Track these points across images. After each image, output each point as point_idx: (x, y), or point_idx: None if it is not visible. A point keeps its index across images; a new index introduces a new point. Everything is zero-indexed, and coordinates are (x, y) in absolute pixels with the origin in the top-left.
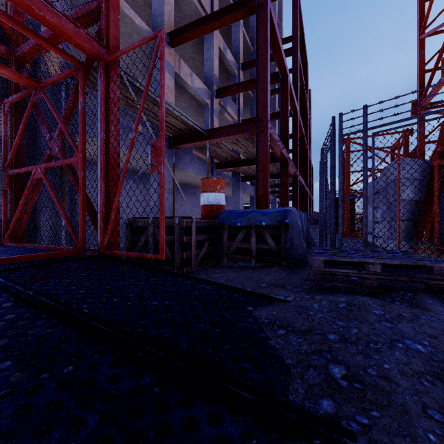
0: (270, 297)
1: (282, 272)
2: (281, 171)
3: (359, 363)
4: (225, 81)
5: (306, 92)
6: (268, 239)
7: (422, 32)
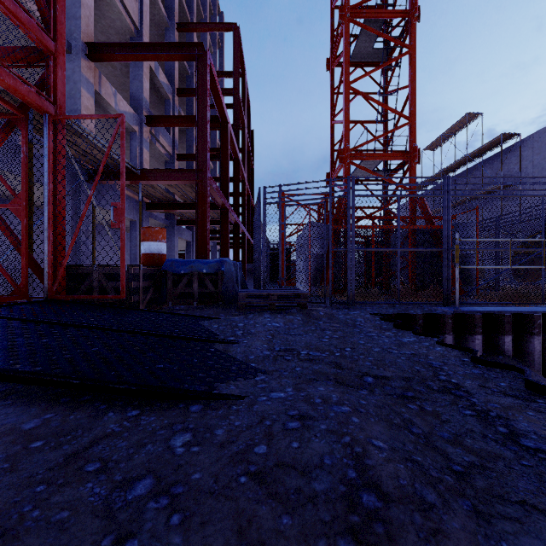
0: (210, 317)
1: (219, 308)
2: (221, 218)
3: (249, 330)
4: (155, 102)
5: (248, 134)
6: (208, 284)
7: (333, 119)
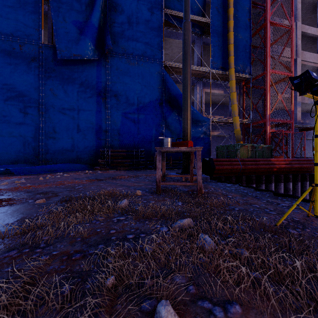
0: None
1: None
2: None
3: None
4: None
5: None
6: None
7: None
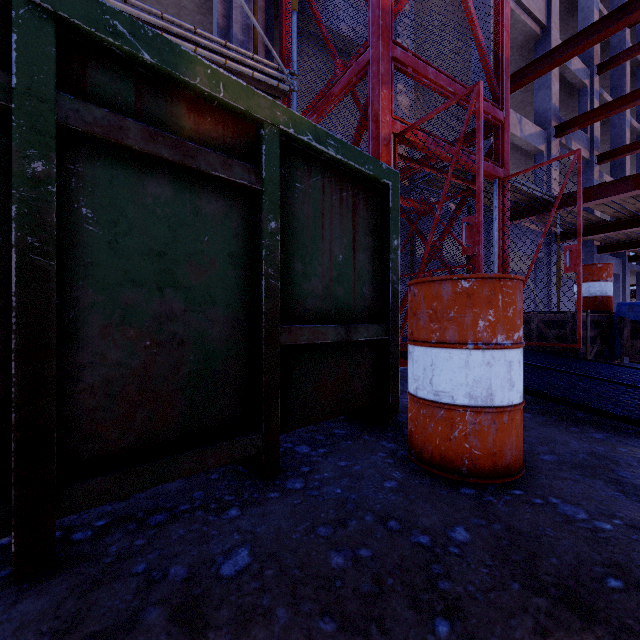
0: None
1: None
2: None
3: None
4: (561, 101)
5: None
6: None
7: None
